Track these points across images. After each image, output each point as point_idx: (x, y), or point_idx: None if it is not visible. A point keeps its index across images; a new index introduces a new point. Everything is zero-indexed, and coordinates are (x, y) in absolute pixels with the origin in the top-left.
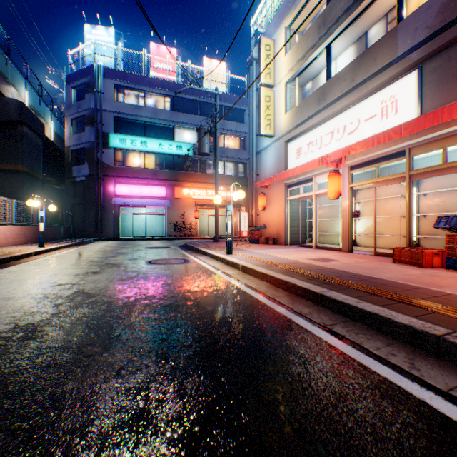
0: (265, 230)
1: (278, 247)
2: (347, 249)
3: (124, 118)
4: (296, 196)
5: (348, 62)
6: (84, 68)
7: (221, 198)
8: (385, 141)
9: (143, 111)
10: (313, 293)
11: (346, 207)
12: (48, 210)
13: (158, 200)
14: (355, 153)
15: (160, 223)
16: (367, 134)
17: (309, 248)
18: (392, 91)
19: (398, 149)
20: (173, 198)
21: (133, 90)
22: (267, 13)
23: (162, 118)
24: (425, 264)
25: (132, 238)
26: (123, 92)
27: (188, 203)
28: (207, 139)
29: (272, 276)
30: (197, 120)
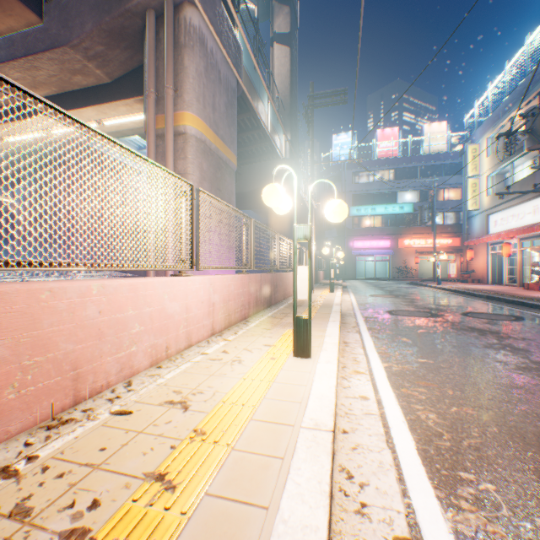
0: (473, 274)
1: (477, 284)
2: (517, 285)
3: (359, 194)
4: (493, 252)
5: (527, 170)
6: (333, 166)
7: (440, 245)
8: (518, 234)
9: (372, 185)
10: (457, 291)
11: (517, 261)
12: (323, 261)
13: (383, 250)
14: (509, 236)
15: (383, 267)
16: (527, 222)
17: (499, 285)
18: (536, 202)
19: (537, 234)
20: (395, 248)
21: (365, 172)
22: (475, 119)
23: (386, 188)
24: (528, 289)
25: (366, 279)
26: (357, 175)
27: (408, 251)
28: (426, 213)
29: (449, 289)
30: (416, 182)
